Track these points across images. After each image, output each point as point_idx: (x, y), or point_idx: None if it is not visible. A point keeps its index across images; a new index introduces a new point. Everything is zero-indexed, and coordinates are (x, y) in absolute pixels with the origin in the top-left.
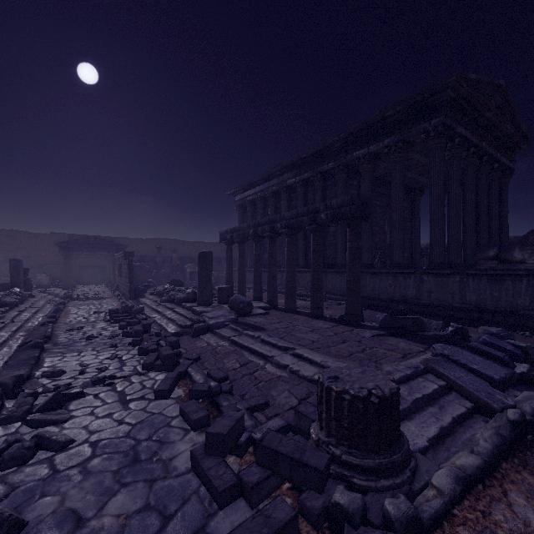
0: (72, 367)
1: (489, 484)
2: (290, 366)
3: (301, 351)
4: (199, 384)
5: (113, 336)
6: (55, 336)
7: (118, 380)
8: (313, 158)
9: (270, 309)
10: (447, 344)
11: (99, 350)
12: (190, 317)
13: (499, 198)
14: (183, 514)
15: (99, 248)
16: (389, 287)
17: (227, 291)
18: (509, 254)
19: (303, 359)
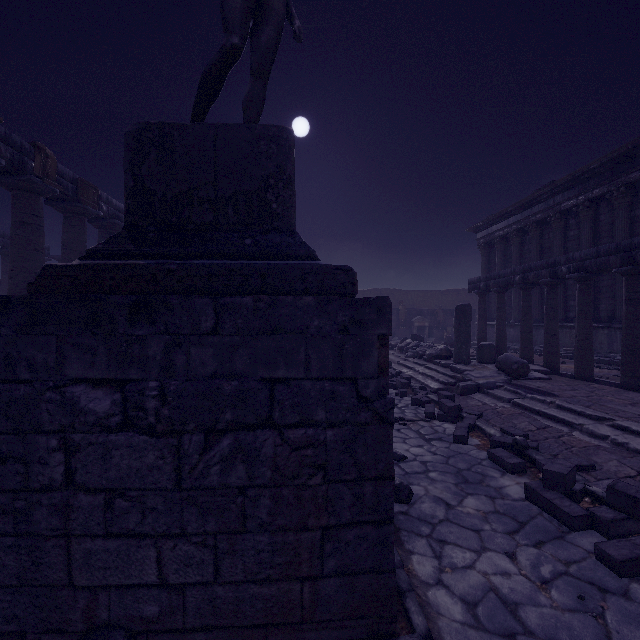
0: None
1: None
2: (612, 437)
3: (625, 423)
4: (498, 436)
5: None
6: None
7: (409, 423)
8: (610, 165)
9: (550, 374)
10: None
11: None
12: (451, 374)
13: None
14: (535, 524)
15: None
16: None
17: (489, 349)
18: None
19: (630, 432)
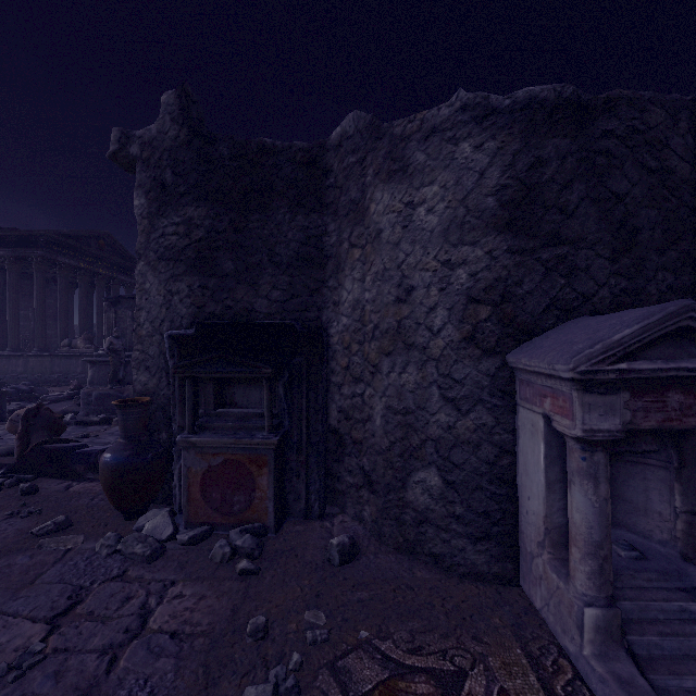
0: None
1: None
2: None
3: None
4: None
5: None
6: None
7: None
8: None
9: None
10: None
11: None
12: None
13: None
14: None
15: None
16: (4, 367)
17: None
18: (75, 344)
19: None
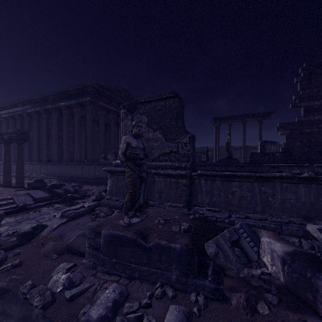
0: None
1: None
2: None
3: None
4: None
5: None
6: None
7: None
8: (41, 100)
9: None
10: (45, 190)
11: None
12: None
13: None
14: None
15: None
16: (72, 171)
17: None
18: (107, 157)
19: None
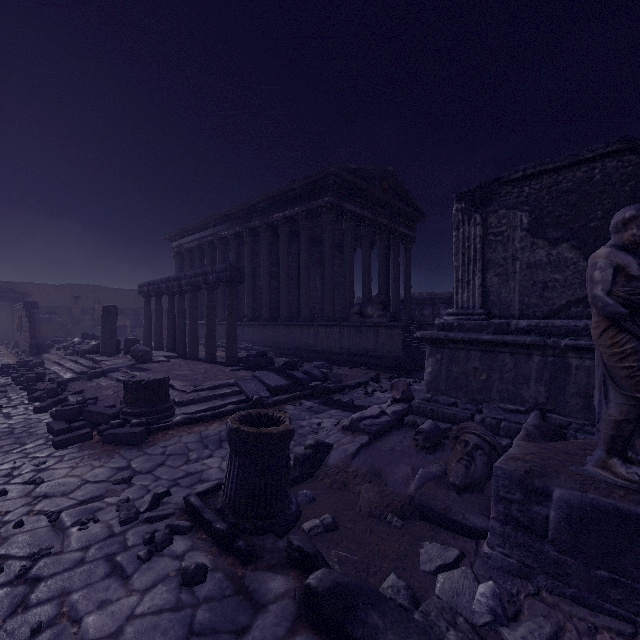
0: None
1: (208, 422)
2: None
3: None
4: (72, 402)
5: (4, 385)
6: None
7: (5, 408)
8: (243, 213)
9: (176, 358)
10: (275, 372)
11: None
12: (88, 365)
13: (404, 261)
14: (35, 442)
15: None
16: (297, 337)
17: (133, 342)
18: (365, 310)
19: None
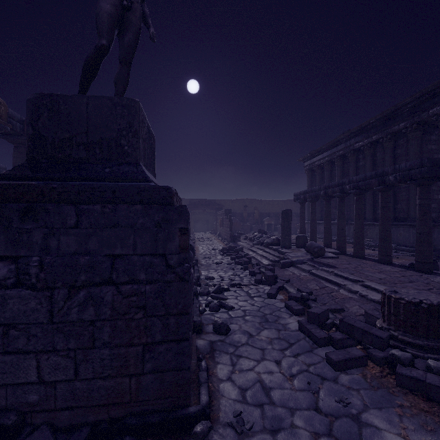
0: (216, 277)
1: None
2: (360, 292)
3: (369, 283)
4: (294, 293)
5: (230, 263)
6: (199, 260)
7: (243, 286)
8: (382, 121)
9: (339, 255)
10: None
11: (225, 270)
12: (277, 255)
13: None
14: (299, 344)
15: (208, 207)
16: None
17: (303, 239)
18: None
19: (370, 288)
